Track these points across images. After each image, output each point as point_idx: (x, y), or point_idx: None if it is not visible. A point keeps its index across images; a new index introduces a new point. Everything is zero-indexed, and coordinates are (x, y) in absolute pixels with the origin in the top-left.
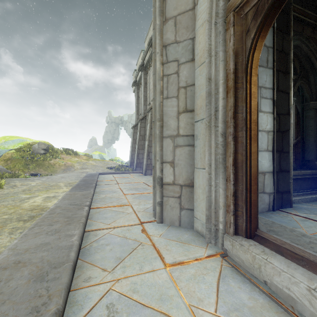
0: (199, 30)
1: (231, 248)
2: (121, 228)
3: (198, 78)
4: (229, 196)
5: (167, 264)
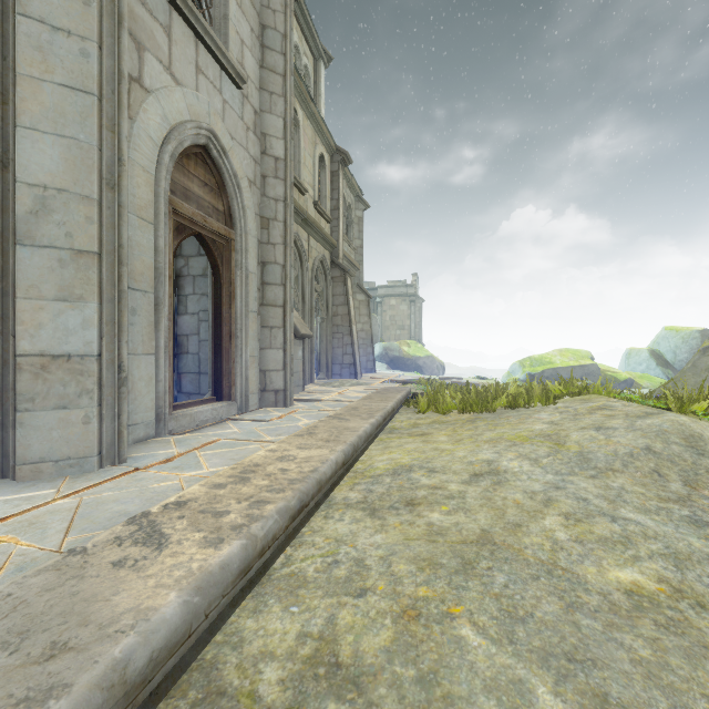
0: (139, 169)
1: (175, 425)
2: (178, 472)
3: (138, 231)
4: (170, 379)
5: (220, 438)
